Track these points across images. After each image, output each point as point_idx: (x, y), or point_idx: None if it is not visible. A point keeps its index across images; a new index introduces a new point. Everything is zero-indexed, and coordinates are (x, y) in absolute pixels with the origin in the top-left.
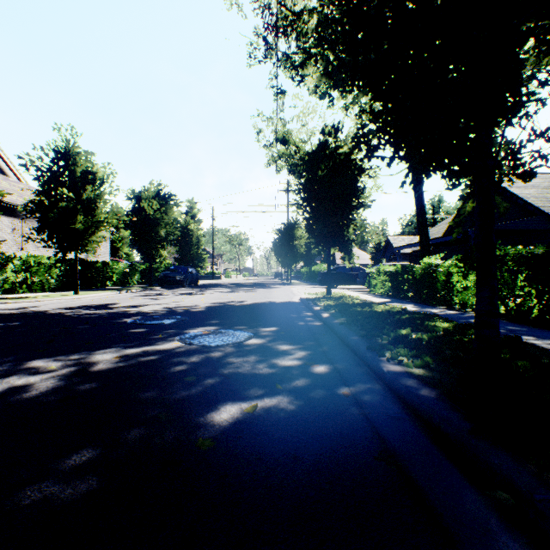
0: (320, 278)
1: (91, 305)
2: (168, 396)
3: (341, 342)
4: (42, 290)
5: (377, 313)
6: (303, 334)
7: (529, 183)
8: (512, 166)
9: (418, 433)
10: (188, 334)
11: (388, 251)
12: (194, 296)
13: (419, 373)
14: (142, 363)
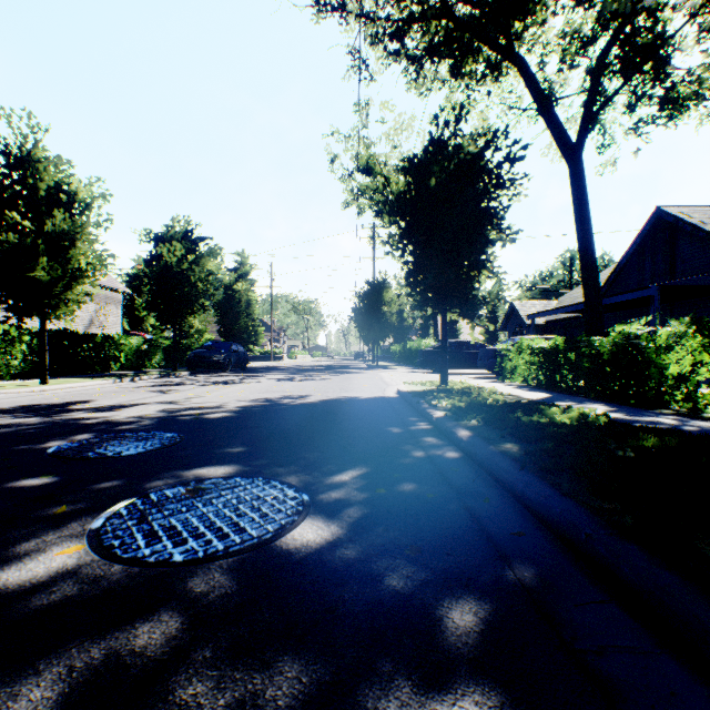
0: (421, 359)
1: (39, 405)
2: None
3: (554, 537)
4: None
5: (575, 430)
6: (435, 497)
7: None
8: None
9: None
10: (143, 499)
11: (512, 321)
12: (230, 386)
13: None
14: None
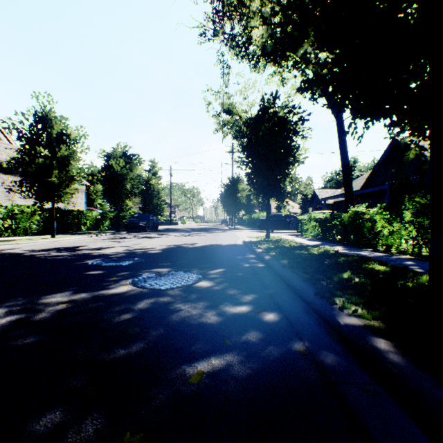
0: (259, 224)
1: (62, 247)
2: (104, 356)
3: (285, 285)
4: (25, 234)
5: (314, 255)
6: (249, 276)
7: None
8: None
9: (406, 420)
10: (141, 276)
11: (315, 202)
12: (153, 239)
13: (380, 327)
14: (88, 310)
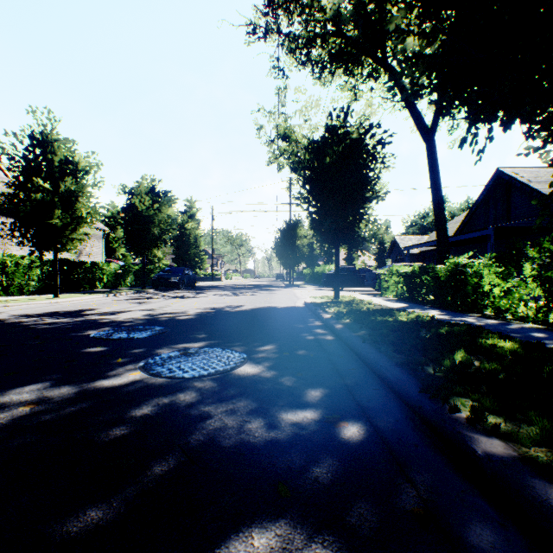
0: (324, 280)
1: (63, 311)
2: (54, 529)
3: (369, 370)
4: (20, 293)
5: (405, 324)
6: (314, 356)
7: (550, 178)
8: None
9: None
10: (159, 356)
11: (395, 251)
12: (187, 299)
13: (552, 463)
14: (61, 418)
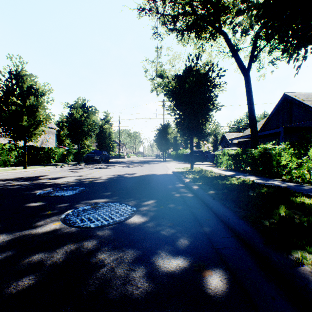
0: (183, 158)
1: (26, 177)
2: None
3: (220, 220)
4: (4, 166)
5: (237, 186)
6: (181, 209)
7: None
8: None
9: None
10: (77, 209)
11: (223, 141)
12: (103, 169)
13: None
14: None
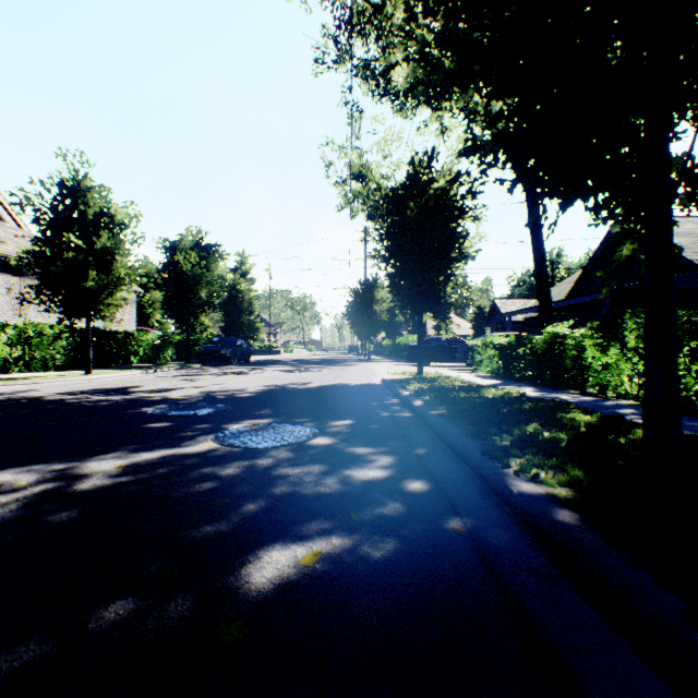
0: (407, 353)
1: (104, 389)
2: (184, 534)
3: (442, 442)
4: (44, 369)
5: (488, 400)
6: (388, 431)
7: (679, 230)
8: (691, 190)
9: (585, 607)
10: (228, 431)
11: (495, 318)
12: (243, 376)
13: (568, 496)
14: (155, 476)
